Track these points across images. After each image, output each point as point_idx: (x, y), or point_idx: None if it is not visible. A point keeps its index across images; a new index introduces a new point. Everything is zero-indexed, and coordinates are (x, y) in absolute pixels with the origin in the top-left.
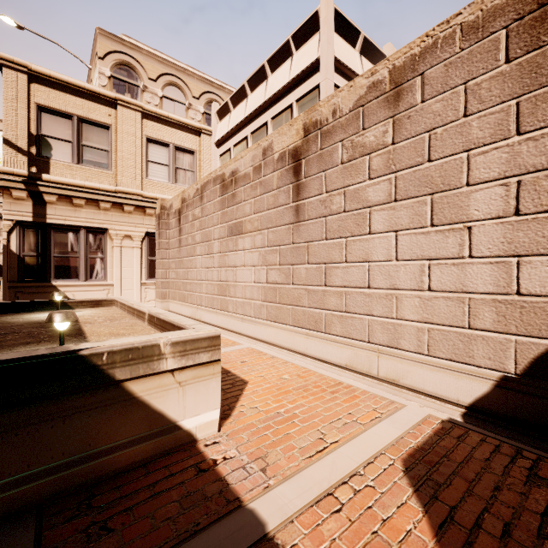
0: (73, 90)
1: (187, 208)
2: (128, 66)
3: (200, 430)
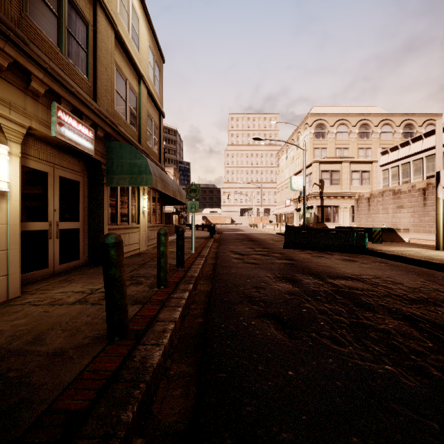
0: (329, 162)
1: (374, 197)
2: (320, 125)
3: (406, 241)
